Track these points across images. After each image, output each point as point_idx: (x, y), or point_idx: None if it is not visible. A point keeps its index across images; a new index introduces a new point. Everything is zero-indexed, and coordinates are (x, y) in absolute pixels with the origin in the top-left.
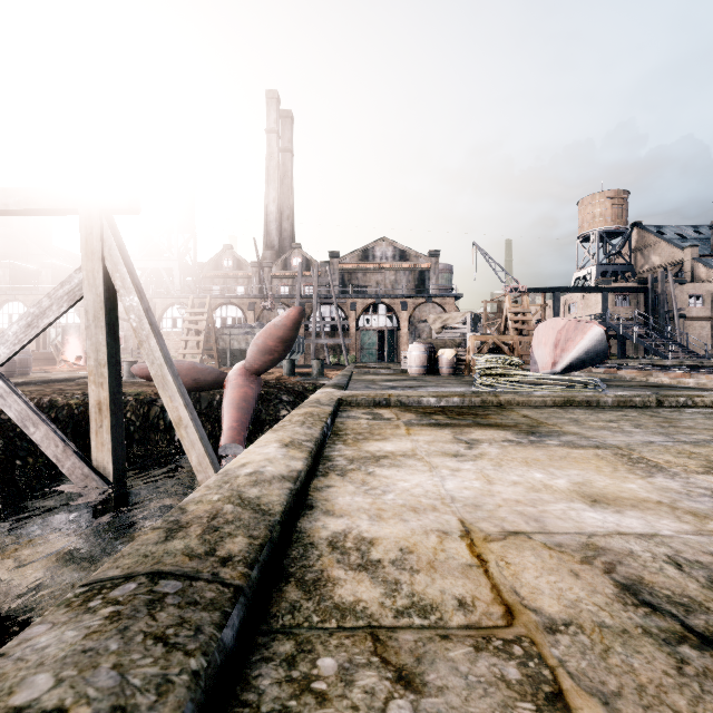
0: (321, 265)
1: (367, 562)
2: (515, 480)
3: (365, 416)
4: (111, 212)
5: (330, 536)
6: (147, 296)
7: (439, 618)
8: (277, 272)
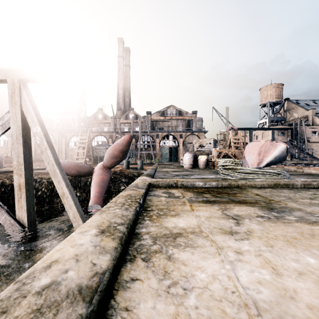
0: (143, 118)
1: None
2: (297, 268)
3: (164, 194)
4: (26, 81)
5: None
6: (62, 132)
7: None
8: (123, 121)
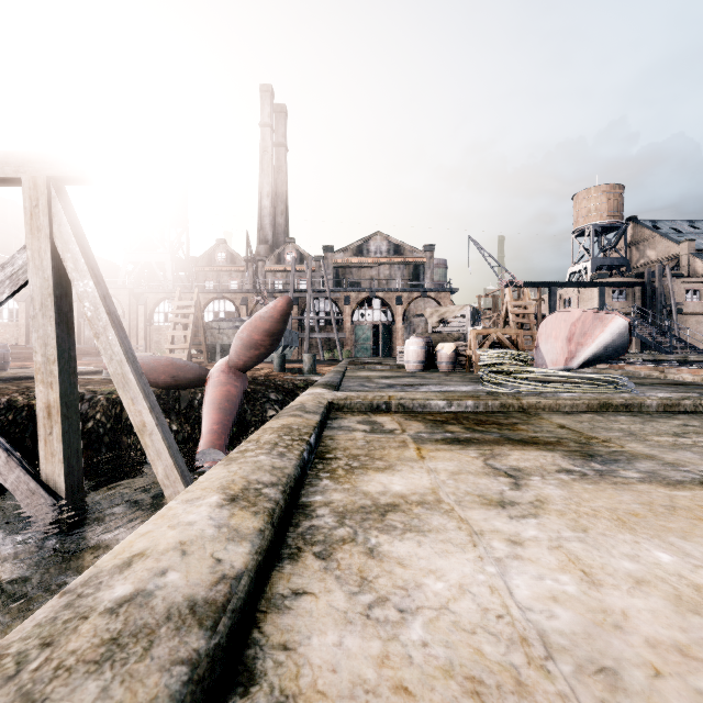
0: (315, 260)
1: None
2: (632, 573)
3: (362, 426)
4: (62, 181)
5: None
6: (138, 291)
7: None
8: (271, 266)
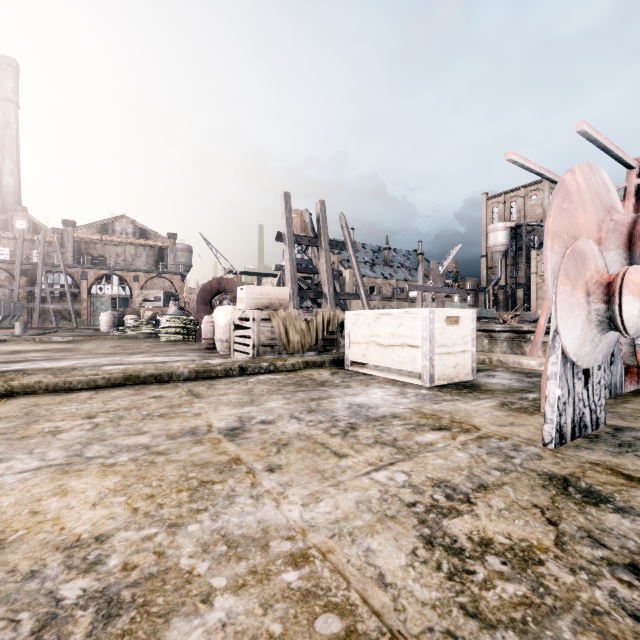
0: (53, 232)
1: None
2: (31, 347)
3: (13, 343)
4: None
5: None
6: None
7: None
8: None
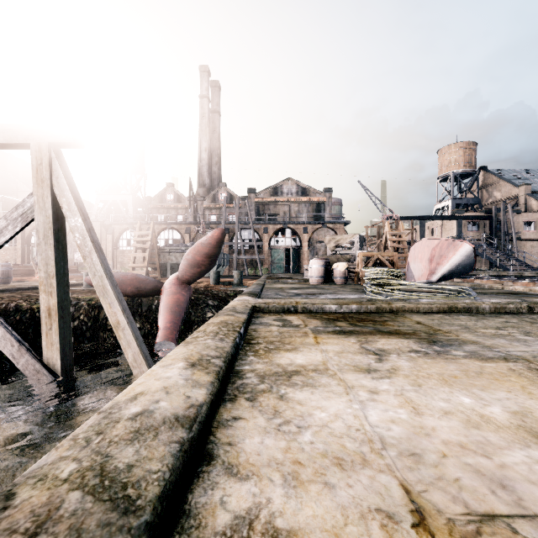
0: (241, 199)
1: None
2: (444, 408)
3: (276, 322)
4: (59, 146)
5: (228, 526)
6: (107, 223)
7: None
8: (208, 204)
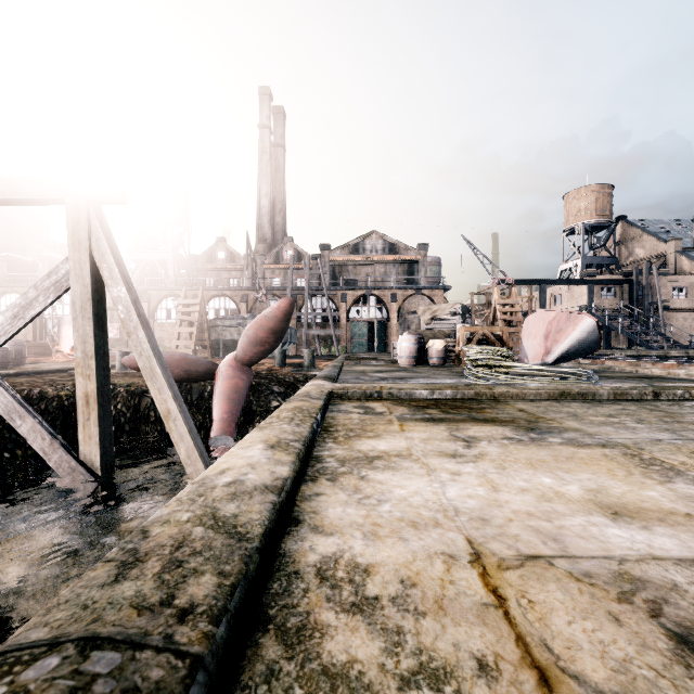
0: (312, 258)
1: (362, 599)
2: (522, 486)
3: (357, 409)
4: (99, 201)
5: (318, 562)
6: (142, 288)
7: (456, 691)
8: (270, 264)
